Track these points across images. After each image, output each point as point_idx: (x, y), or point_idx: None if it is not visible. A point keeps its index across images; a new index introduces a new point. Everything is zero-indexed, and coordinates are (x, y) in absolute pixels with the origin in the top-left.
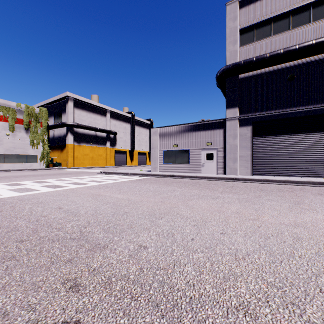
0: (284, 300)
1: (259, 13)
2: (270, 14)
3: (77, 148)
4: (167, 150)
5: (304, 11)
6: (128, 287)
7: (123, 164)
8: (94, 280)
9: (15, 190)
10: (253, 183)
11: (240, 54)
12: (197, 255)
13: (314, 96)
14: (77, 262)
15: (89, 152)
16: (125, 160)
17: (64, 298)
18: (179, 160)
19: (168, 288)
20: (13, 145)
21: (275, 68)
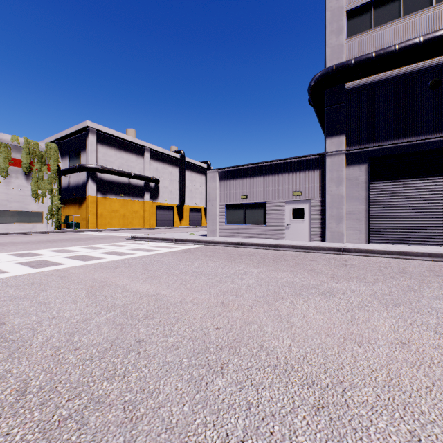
0: None
1: None
2: None
3: (101, 201)
4: (232, 203)
5: None
6: None
7: (169, 224)
8: None
9: None
10: (375, 256)
11: (348, 50)
12: None
13: None
14: None
15: (120, 208)
16: (172, 219)
17: None
18: (251, 219)
19: None
20: (7, 196)
21: (406, 70)
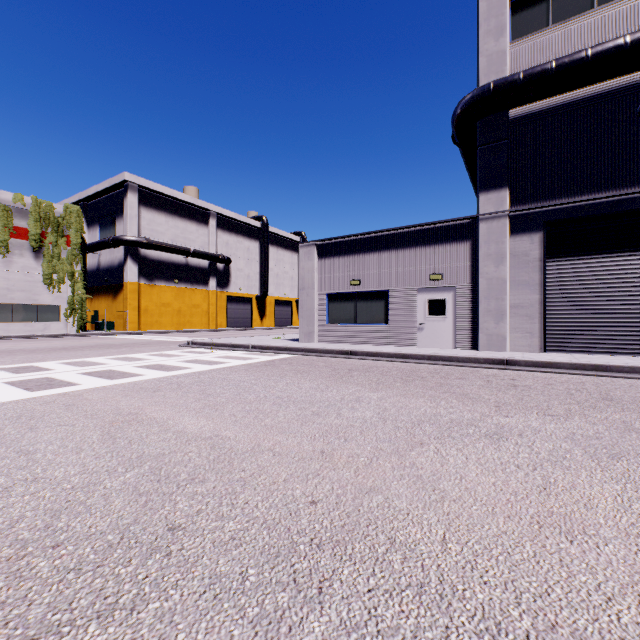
0: None
1: None
2: None
3: (146, 290)
4: (337, 292)
5: None
6: None
7: (245, 324)
8: None
9: None
10: (558, 373)
11: (513, 60)
12: None
13: None
14: None
15: (173, 300)
16: (249, 316)
17: None
18: (365, 316)
19: None
20: (7, 283)
21: (603, 88)
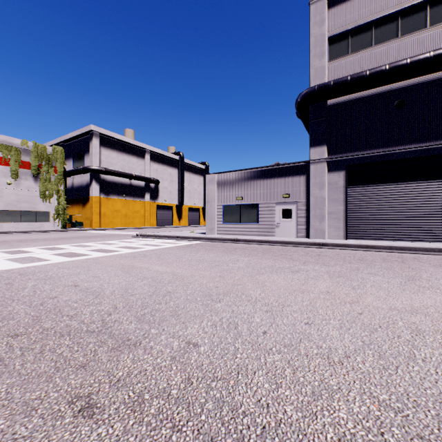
0: (407, 432)
1: (355, 15)
2: (370, 16)
3: (104, 201)
4: (228, 204)
5: (417, 11)
6: (168, 409)
7: (168, 224)
8: (118, 398)
9: (16, 260)
10: (347, 249)
11: (329, 72)
12: (271, 358)
13: (431, 129)
14: (94, 368)
15: (122, 208)
16: (171, 218)
17: (69, 428)
18: (245, 219)
19: (229, 411)
20: (17, 197)
21: (377, 91)
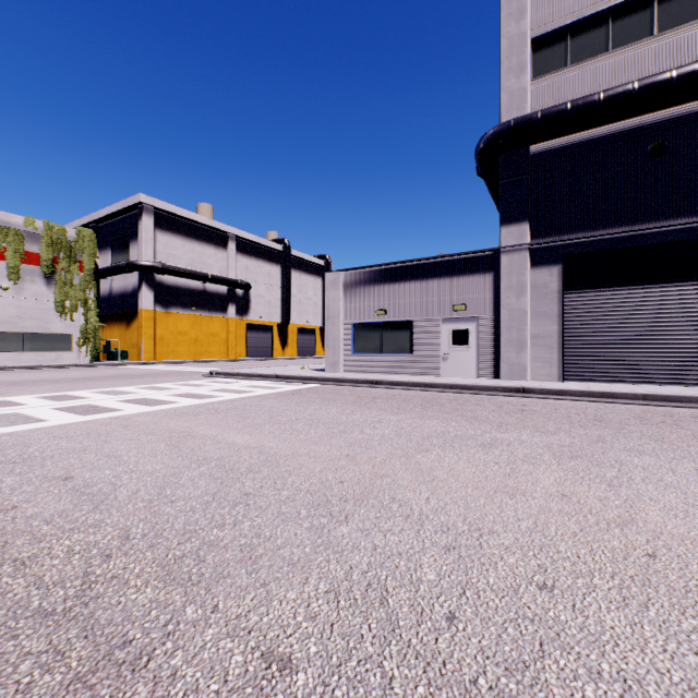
0: None
1: None
2: (604, 0)
3: (162, 318)
4: (363, 322)
5: None
6: None
7: (266, 354)
8: None
9: None
10: (569, 400)
11: (534, 97)
12: None
13: None
14: None
15: (190, 328)
16: (270, 345)
17: None
18: (391, 346)
19: None
20: (18, 311)
21: (617, 128)
